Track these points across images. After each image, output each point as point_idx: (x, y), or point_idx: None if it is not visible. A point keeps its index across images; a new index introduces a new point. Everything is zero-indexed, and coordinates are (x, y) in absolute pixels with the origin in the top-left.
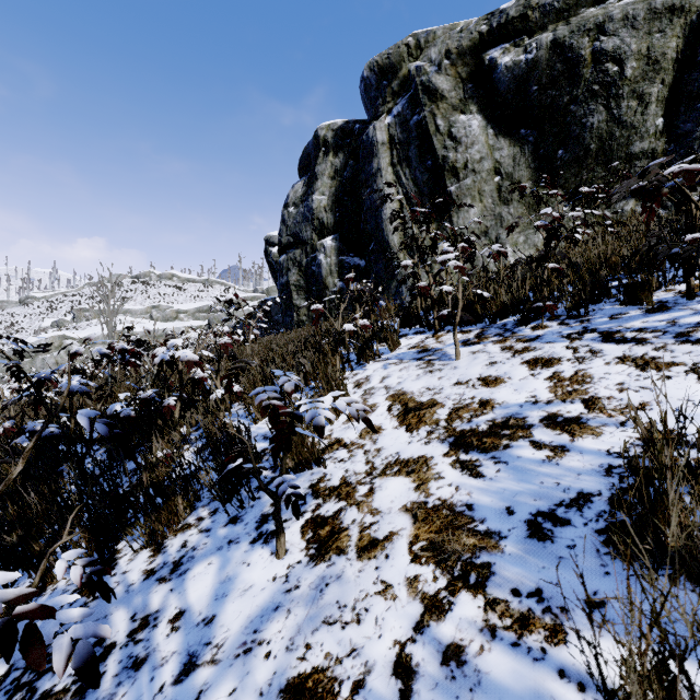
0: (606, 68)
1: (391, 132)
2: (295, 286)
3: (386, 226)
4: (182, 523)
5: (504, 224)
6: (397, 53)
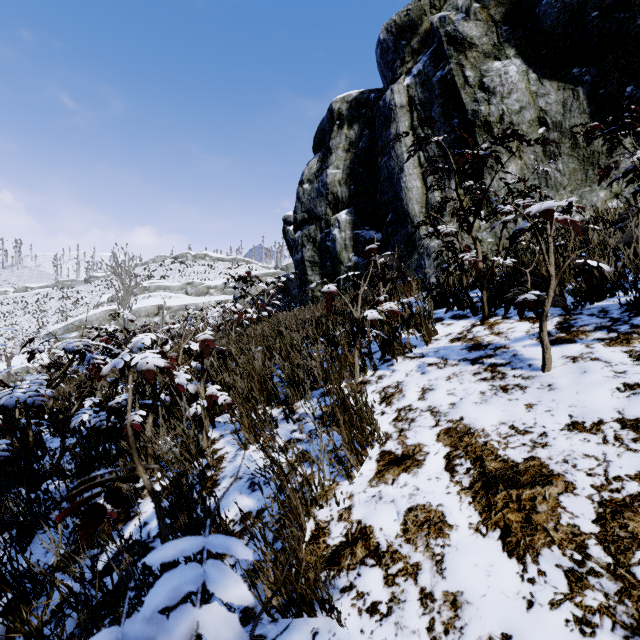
0: None
1: (410, 94)
2: (310, 261)
3: (406, 195)
4: None
5: (550, 183)
6: (417, 7)
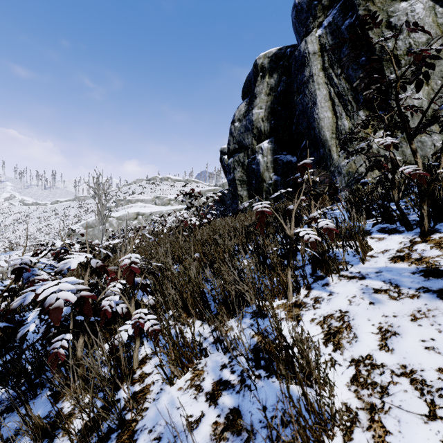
0: None
1: (321, 42)
2: (239, 180)
3: (318, 124)
4: None
5: None
6: None
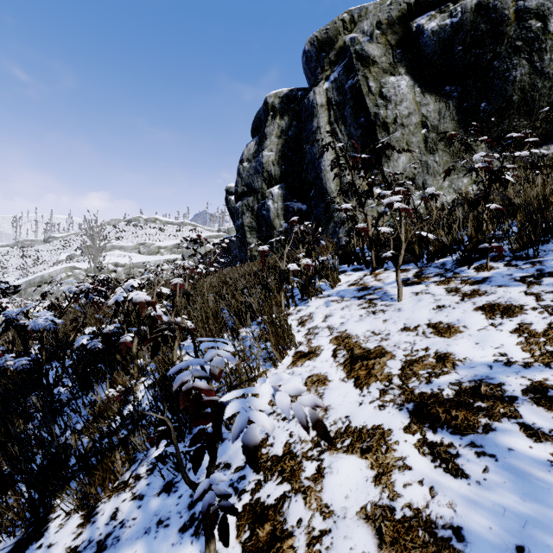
0: (529, 24)
1: (328, 96)
2: (249, 227)
3: (324, 176)
4: (119, 480)
5: (430, 171)
6: (334, 27)
